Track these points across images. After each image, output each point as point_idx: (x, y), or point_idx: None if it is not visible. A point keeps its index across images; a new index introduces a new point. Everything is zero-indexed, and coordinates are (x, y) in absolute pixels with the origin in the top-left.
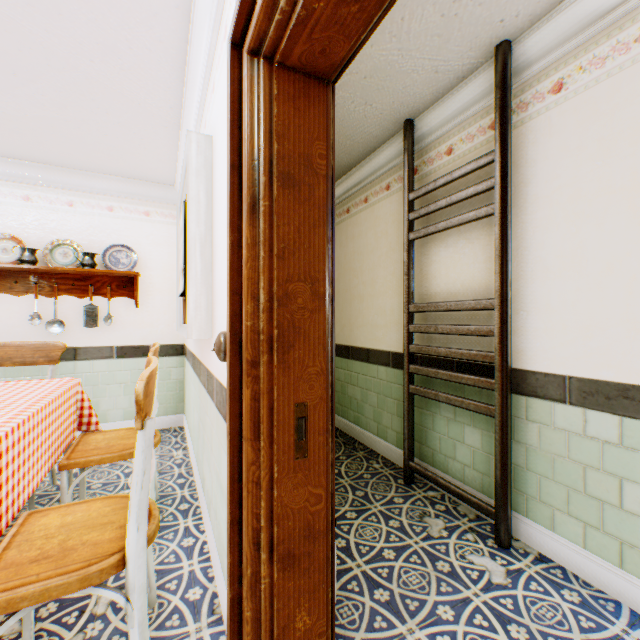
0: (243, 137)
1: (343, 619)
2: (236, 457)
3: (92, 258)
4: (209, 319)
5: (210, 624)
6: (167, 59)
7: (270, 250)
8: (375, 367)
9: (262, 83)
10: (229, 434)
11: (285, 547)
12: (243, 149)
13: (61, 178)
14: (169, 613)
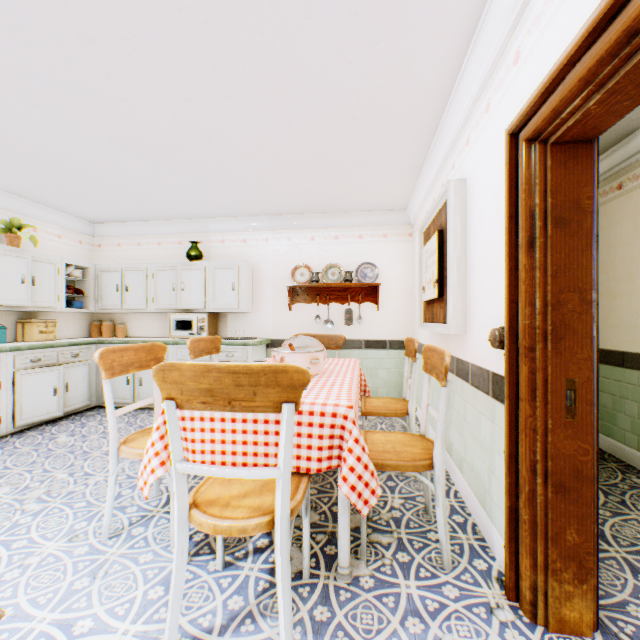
0: (519, 196)
1: (601, 579)
2: (512, 412)
3: (350, 275)
4: (462, 319)
5: (475, 538)
6: (424, 127)
7: (543, 272)
8: (633, 373)
9: (537, 159)
10: (507, 396)
11: (556, 478)
12: (519, 204)
13: (331, 221)
14: None
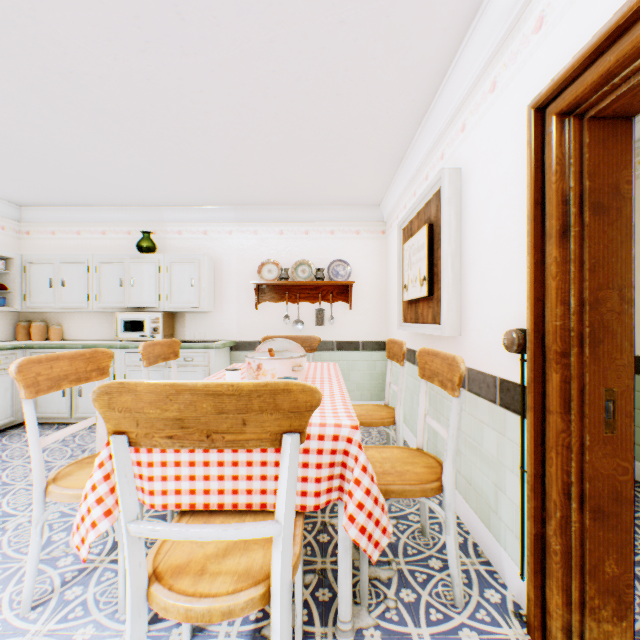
0: (547, 179)
1: None
2: (537, 426)
3: (322, 272)
4: (457, 319)
5: (480, 562)
6: (412, 112)
7: (578, 265)
8: None
9: (571, 136)
10: (531, 408)
11: (594, 502)
12: (547, 188)
13: (301, 214)
14: (441, 545)
